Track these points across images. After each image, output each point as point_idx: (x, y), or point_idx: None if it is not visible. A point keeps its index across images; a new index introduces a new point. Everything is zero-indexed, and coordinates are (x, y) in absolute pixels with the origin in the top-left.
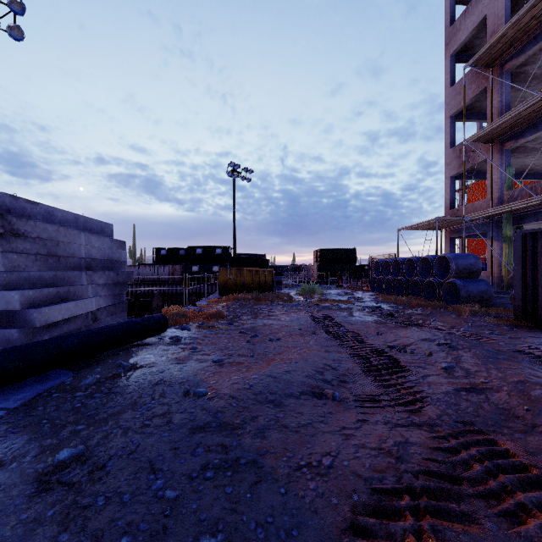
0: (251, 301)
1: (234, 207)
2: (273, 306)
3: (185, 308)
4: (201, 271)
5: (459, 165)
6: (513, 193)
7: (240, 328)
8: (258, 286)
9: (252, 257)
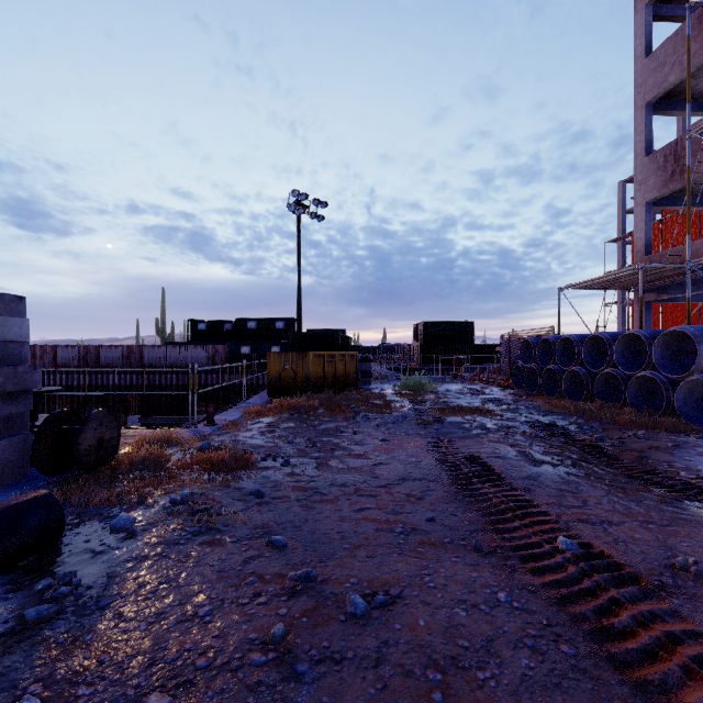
0: (320, 410)
1: (298, 258)
2: (359, 423)
3: (190, 431)
4: (253, 353)
5: (663, 182)
6: None
7: (276, 512)
8: (333, 381)
9: (325, 332)
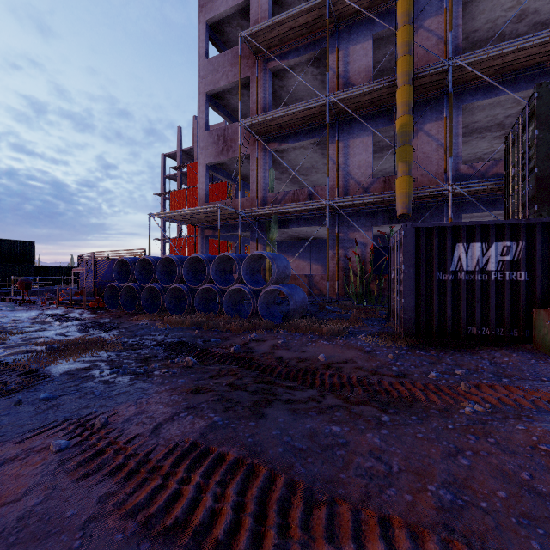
0: None
1: None
2: None
3: None
4: None
5: (217, 153)
6: (277, 196)
7: None
8: None
9: None
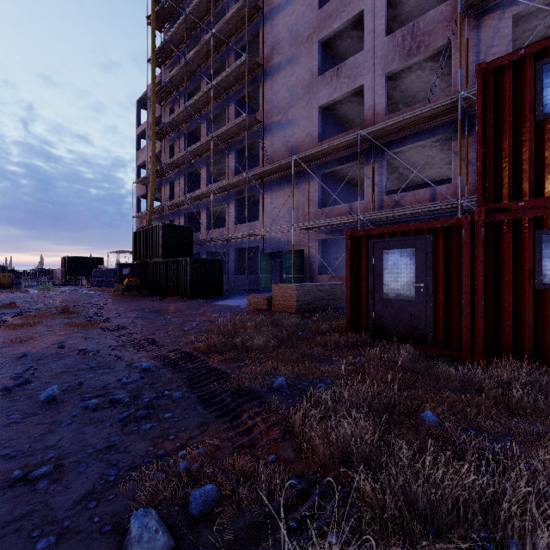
0: None
1: None
2: (15, 293)
3: None
4: None
5: (140, 223)
6: None
7: None
8: (0, 285)
9: None
